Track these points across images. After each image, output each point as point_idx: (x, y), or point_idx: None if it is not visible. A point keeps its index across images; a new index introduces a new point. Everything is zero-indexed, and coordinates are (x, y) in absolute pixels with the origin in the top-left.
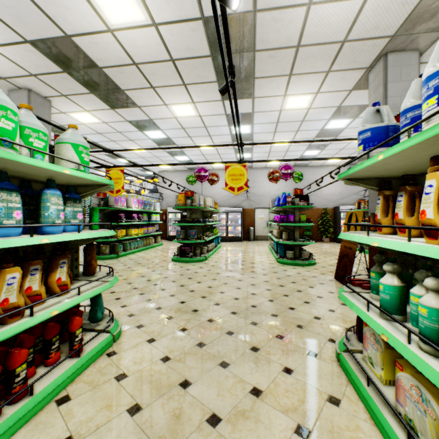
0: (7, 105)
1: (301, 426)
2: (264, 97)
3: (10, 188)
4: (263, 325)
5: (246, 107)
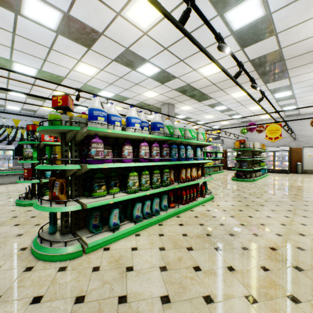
0: (193, 129)
1: (283, 224)
2: (298, 75)
3: (192, 148)
4: (281, 206)
5: (284, 83)
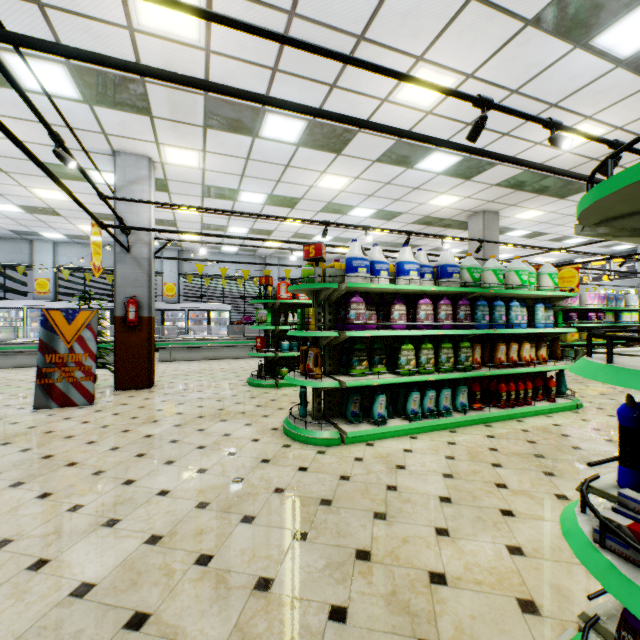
0: (525, 269)
1: None
2: None
3: (523, 305)
4: None
5: None
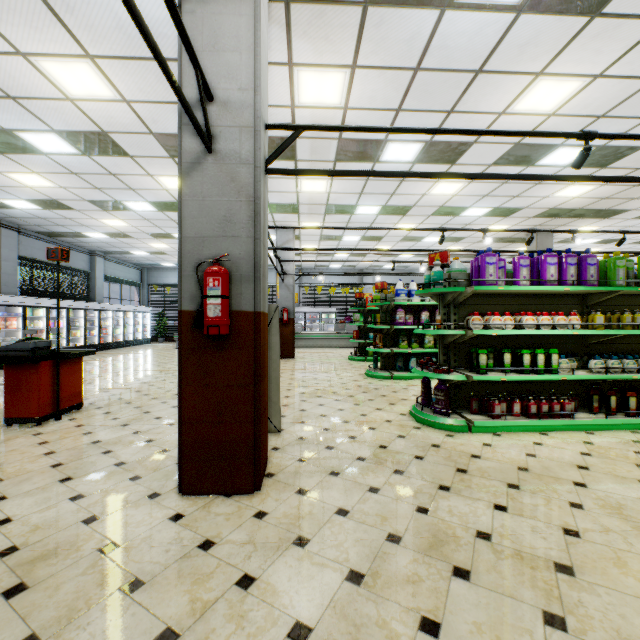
0: None
1: None
2: None
3: None
4: None
5: None
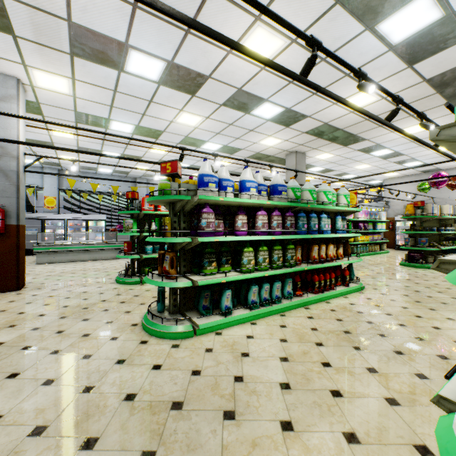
0: (330, 190)
1: None
2: None
3: (328, 217)
4: None
5: None
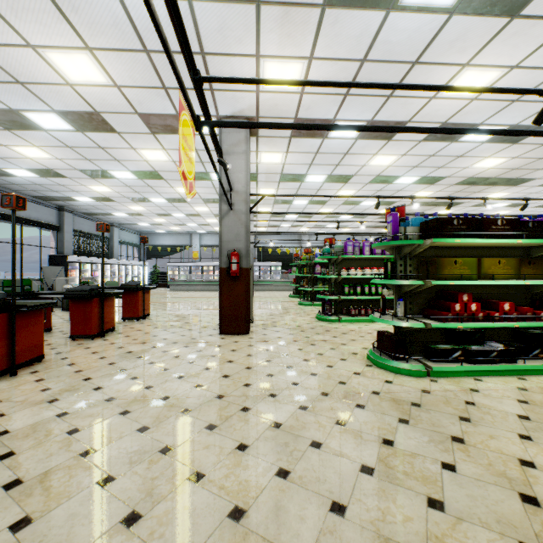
0: None
1: None
2: None
3: None
4: None
5: None
